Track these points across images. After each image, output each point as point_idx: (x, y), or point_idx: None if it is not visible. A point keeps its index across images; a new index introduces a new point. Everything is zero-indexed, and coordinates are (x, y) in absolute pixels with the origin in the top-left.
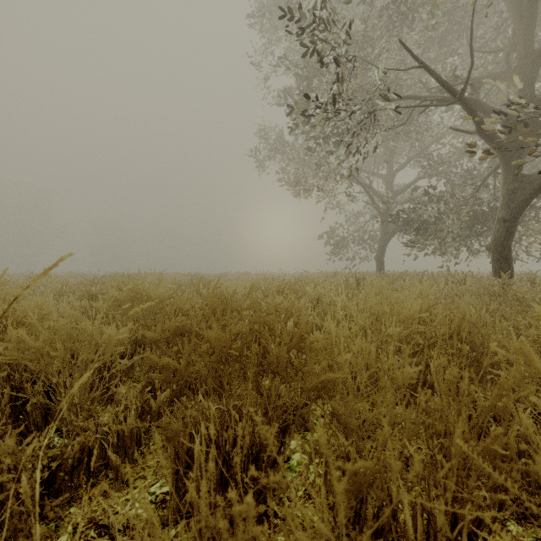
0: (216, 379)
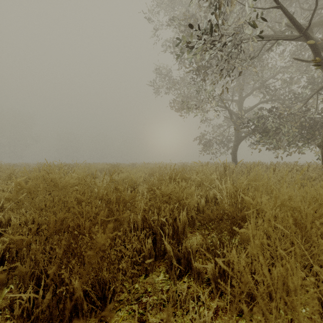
0: (100, 292)
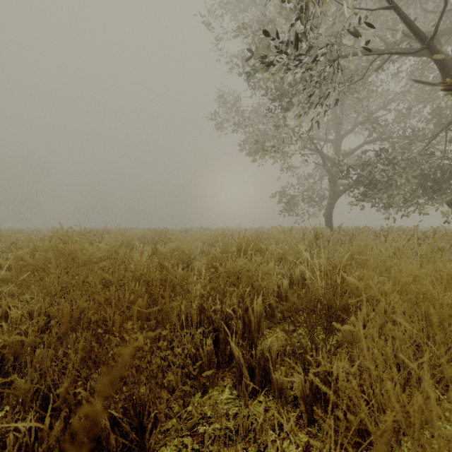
0: (135, 419)
